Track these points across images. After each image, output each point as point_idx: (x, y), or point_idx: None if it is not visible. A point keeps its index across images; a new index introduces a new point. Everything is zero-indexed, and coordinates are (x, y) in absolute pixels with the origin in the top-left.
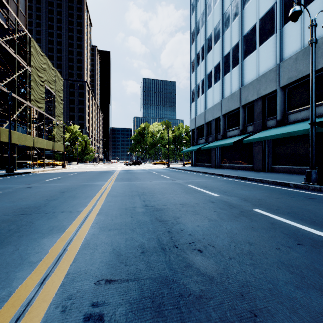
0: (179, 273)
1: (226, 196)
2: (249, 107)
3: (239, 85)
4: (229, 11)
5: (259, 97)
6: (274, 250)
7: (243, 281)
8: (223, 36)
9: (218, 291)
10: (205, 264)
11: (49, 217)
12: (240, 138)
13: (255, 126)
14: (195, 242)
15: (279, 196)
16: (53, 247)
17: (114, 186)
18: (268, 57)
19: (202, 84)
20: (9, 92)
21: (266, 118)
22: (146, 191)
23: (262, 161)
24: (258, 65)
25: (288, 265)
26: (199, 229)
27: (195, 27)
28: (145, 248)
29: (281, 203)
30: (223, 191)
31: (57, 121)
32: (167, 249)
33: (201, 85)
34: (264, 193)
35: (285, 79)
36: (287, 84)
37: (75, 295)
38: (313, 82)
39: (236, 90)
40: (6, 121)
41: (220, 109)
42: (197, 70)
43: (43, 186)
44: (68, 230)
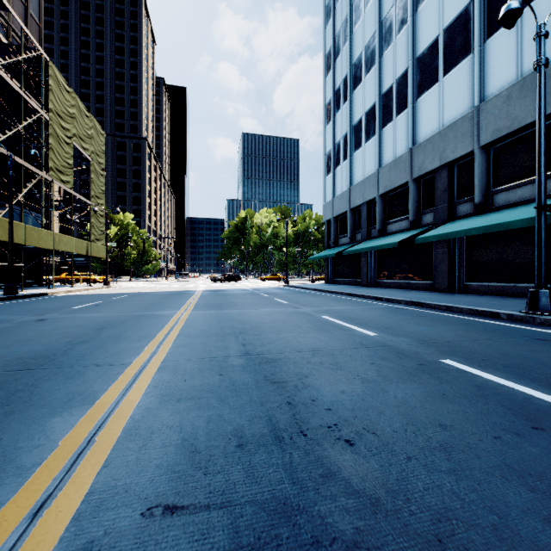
0: (311, 491)
1: (390, 336)
2: (425, 182)
3: (410, 144)
4: (392, 17)
5: (443, 163)
6: (491, 441)
7: (439, 509)
8: (381, 60)
9: (391, 531)
10: (360, 470)
11: (68, 376)
12: (411, 234)
13: (436, 214)
14: (339, 424)
15: (485, 335)
16: (68, 434)
17: (192, 319)
18: (459, 94)
19: (344, 142)
20: (9, 155)
21: (456, 201)
22: (248, 326)
23: (449, 275)
24: (441, 109)
25: (523, 472)
26: (346, 399)
27: (332, 45)
28: (245, 436)
29: (490, 348)
30: (385, 327)
31: (94, 205)
32: (286, 438)
33: (342, 144)
34: (456, 330)
35: (490, 132)
36: (492, 140)
37: (101, 542)
38: (541, 135)
39: (404, 151)
40: (5, 205)
41: (375, 186)
42: (335, 118)
43: (66, 319)
44: (101, 400)
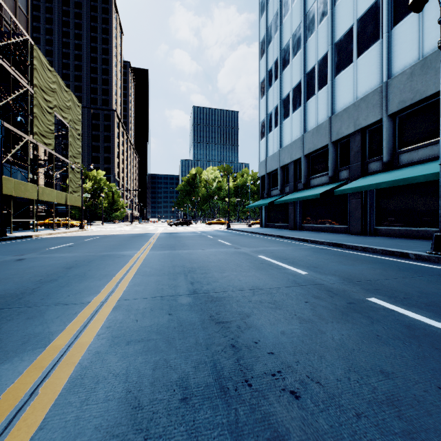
0: None
1: (318, 274)
2: (342, 144)
3: (329, 113)
4: (314, 10)
5: (357, 129)
6: (437, 392)
7: None
8: (305, 45)
9: None
10: (310, 433)
11: (30, 316)
12: (331, 187)
13: (351, 171)
14: (283, 372)
15: (400, 273)
16: (12, 385)
17: (149, 258)
18: (370, 72)
19: (275, 113)
20: None
21: (367, 160)
22: (196, 265)
23: (362, 220)
24: (355, 85)
25: None
26: (286, 341)
27: (265, 33)
28: (189, 387)
29: (408, 286)
30: (313, 266)
31: (72, 164)
32: (231, 389)
33: (274, 114)
34: (375, 269)
35: (396, 103)
36: (398, 110)
37: None
38: None
39: (325, 120)
40: None
41: (301, 148)
42: (268, 93)
43: (42, 258)
44: (54, 343)
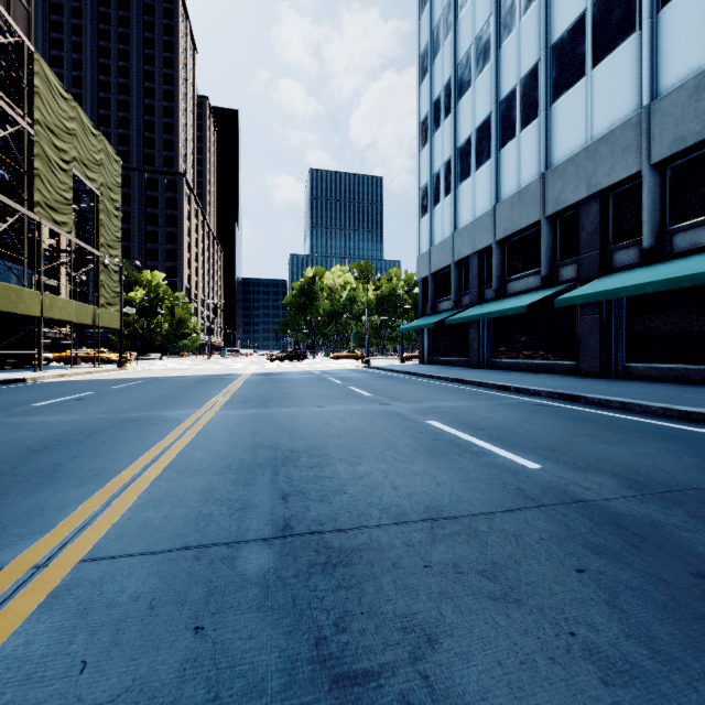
0: None
1: (566, 470)
2: (564, 221)
3: (541, 167)
4: None
5: (592, 192)
6: None
7: None
8: (498, 53)
9: None
10: None
11: None
12: (546, 294)
13: (581, 265)
14: None
15: None
16: None
17: (212, 427)
18: (617, 92)
19: (446, 172)
20: None
21: (611, 246)
22: (302, 444)
23: (601, 353)
24: (589, 115)
25: None
26: None
27: (429, 40)
28: None
29: None
30: (543, 446)
31: (104, 257)
32: None
33: (443, 174)
34: (678, 455)
35: (667, 143)
36: (671, 154)
37: None
38: None
39: (533, 179)
40: None
41: (491, 229)
42: (433, 139)
43: (2, 427)
44: None
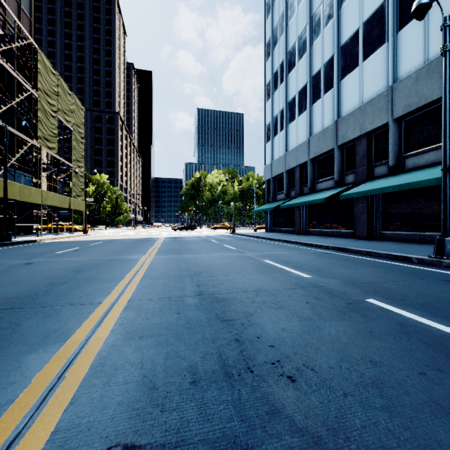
0: (259, 429)
1: (321, 277)
2: (348, 148)
3: (335, 117)
4: (320, 13)
5: (362, 133)
6: (417, 377)
7: (377, 448)
8: (311, 48)
9: None
10: (302, 407)
11: (47, 314)
12: (337, 191)
13: (357, 175)
14: (282, 361)
15: (401, 277)
16: (41, 371)
17: (155, 262)
18: (376, 76)
19: (281, 116)
20: (4, 125)
21: (373, 164)
22: (202, 269)
23: (368, 225)
24: (361, 89)
25: (449, 409)
26: (286, 336)
27: (271, 36)
28: (198, 372)
29: (406, 288)
30: (316, 269)
31: (75, 168)
32: (235, 374)
33: (279, 117)
34: (376, 273)
35: (401, 107)
36: (404, 114)
37: None
38: (446, 109)
39: (330, 123)
40: (0, 167)
41: (307, 151)
42: (274, 96)
43: (50, 262)
44: (73, 338)
